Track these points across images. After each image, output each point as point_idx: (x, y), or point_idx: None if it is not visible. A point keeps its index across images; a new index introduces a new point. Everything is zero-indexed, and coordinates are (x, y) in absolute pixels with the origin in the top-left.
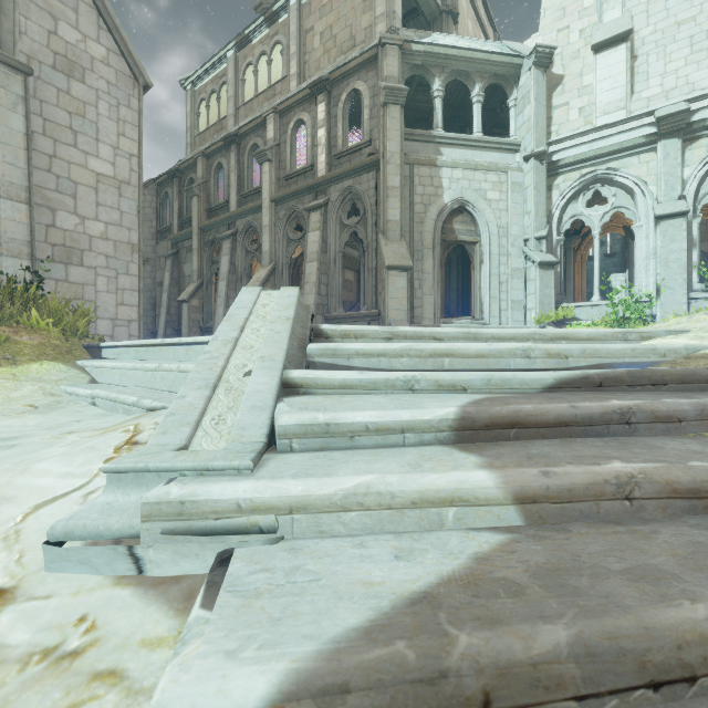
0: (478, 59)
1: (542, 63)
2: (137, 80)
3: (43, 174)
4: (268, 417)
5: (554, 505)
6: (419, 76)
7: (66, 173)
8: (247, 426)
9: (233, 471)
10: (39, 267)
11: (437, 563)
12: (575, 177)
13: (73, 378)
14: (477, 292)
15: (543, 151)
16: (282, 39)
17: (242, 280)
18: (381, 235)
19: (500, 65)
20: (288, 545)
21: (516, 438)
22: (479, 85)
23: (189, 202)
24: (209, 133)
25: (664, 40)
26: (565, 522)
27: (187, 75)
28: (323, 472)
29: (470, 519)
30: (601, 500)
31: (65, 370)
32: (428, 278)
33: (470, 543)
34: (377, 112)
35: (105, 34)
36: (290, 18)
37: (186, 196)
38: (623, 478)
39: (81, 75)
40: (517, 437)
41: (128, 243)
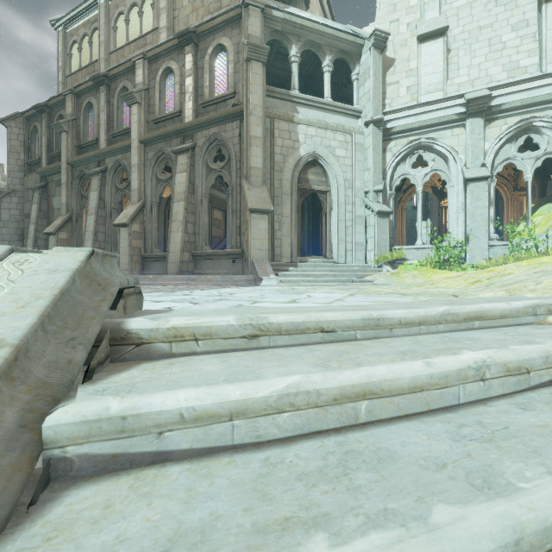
0: (328, 34)
1: (379, 45)
2: None
3: None
4: None
5: None
6: (278, 45)
7: None
8: None
9: None
10: None
11: None
12: (404, 143)
13: None
14: (327, 235)
15: (380, 118)
16: None
17: (112, 215)
18: (244, 179)
19: (346, 43)
20: None
21: None
22: (329, 57)
23: (59, 138)
24: (81, 74)
25: (470, 39)
26: None
27: (58, 17)
28: None
29: None
30: None
31: None
32: (287, 221)
33: None
34: (241, 67)
35: None
36: None
37: (55, 131)
38: None
39: None
40: None
41: None
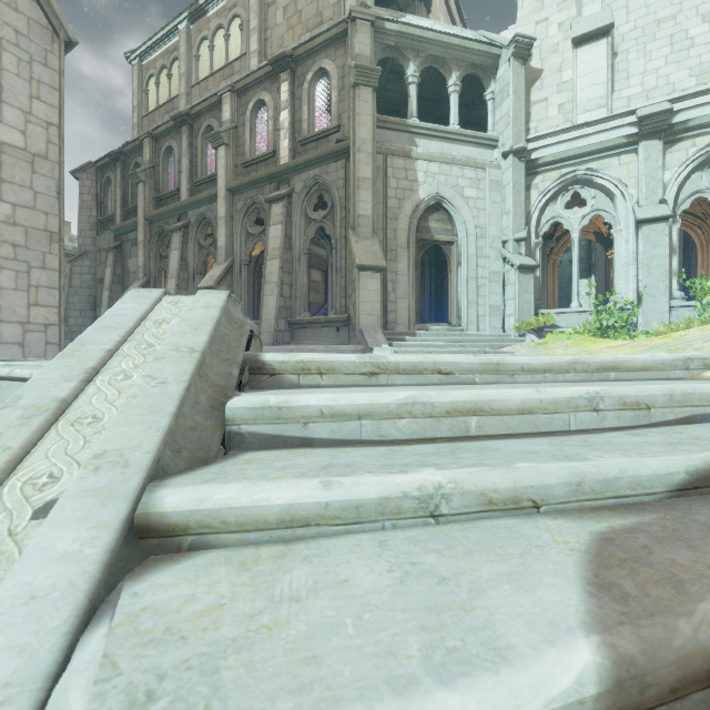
0: (455, 45)
1: (521, 54)
2: (57, 33)
3: None
4: None
5: None
6: (392, 62)
7: None
8: None
9: None
10: None
11: None
12: (555, 177)
13: None
14: (454, 296)
15: (523, 147)
16: (241, 12)
17: (195, 278)
18: (351, 231)
19: (478, 54)
20: None
21: None
22: (456, 74)
23: (135, 190)
24: (159, 113)
25: (644, 38)
26: None
27: (133, 48)
28: None
29: None
30: None
31: None
32: (402, 280)
33: None
34: (347, 94)
35: None
36: None
37: (131, 182)
38: None
39: None
40: None
41: (45, 231)
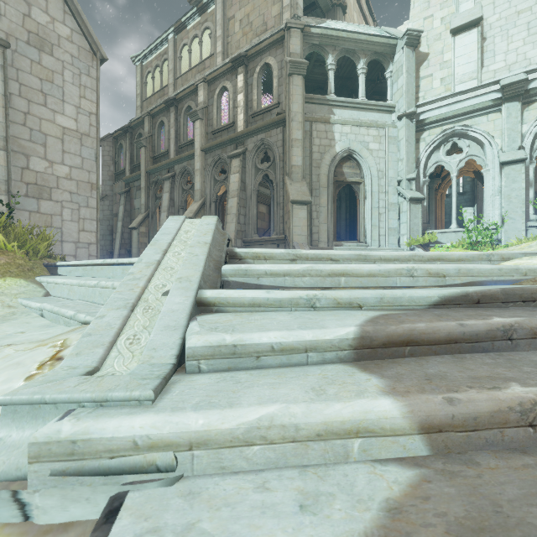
0: (362, 40)
1: (412, 43)
2: (95, 54)
3: (19, 127)
4: (179, 337)
5: (460, 433)
6: (317, 54)
7: (38, 126)
8: (158, 346)
9: (134, 402)
10: (15, 201)
11: (346, 518)
12: (438, 132)
13: (30, 292)
14: (361, 221)
15: (413, 111)
16: (210, 25)
17: (179, 212)
18: (286, 176)
19: (379, 45)
20: (185, 488)
21: (410, 355)
22: (363, 61)
23: (138, 152)
24: (154, 98)
25: (507, 25)
26: (471, 451)
27: (137, 53)
28: (226, 401)
29: (376, 450)
30: (505, 428)
31: (25, 285)
32: (324, 210)
33: (379, 484)
34: (284, 81)
35: (69, 18)
36: (216, 8)
37: (136, 147)
38: (527, 405)
39: (50, 50)
40: (411, 354)
41: (88, 183)
